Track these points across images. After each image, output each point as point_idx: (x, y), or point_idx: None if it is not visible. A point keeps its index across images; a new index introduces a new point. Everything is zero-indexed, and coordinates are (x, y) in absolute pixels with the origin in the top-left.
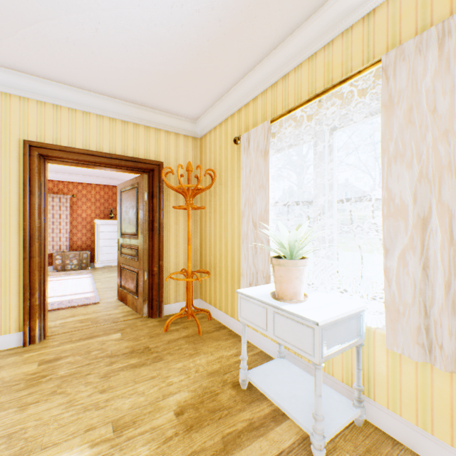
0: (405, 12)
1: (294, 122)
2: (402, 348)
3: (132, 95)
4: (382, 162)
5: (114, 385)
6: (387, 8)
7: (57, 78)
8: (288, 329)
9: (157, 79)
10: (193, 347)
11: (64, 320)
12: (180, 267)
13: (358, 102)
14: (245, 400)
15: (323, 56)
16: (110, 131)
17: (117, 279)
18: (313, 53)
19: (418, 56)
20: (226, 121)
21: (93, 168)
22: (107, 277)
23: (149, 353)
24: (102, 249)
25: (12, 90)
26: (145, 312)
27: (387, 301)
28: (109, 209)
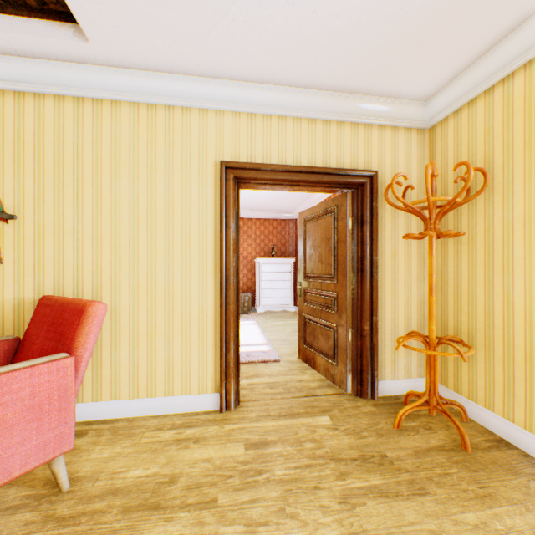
0: None
1: None
2: None
3: (342, 78)
4: None
5: (368, 528)
6: None
7: (254, 77)
8: None
9: (395, 33)
10: (471, 477)
11: (249, 380)
12: (399, 327)
13: None
14: None
15: None
16: (308, 137)
17: (285, 329)
18: None
19: None
20: (506, 80)
21: (286, 190)
22: (273, 325)
23: (393, 470)
24: (263, 292)
25: (209, 104)
26: (349, 387)
27: None
28: (269, 246)
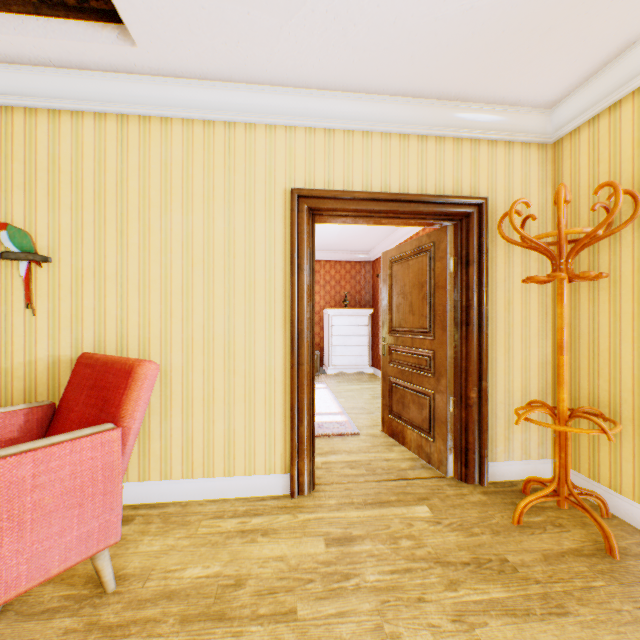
0: None
1: None
2: None
3: (444, 81)
4: None
5: None
6: None
7: (333, 83)
8: None
9: (517, 19)
10: (624, 594)
11: (324, 457)
12: (514, 394)
13: None
14: None
15: None
16: (400, 157)
17: (362, 395)
18: None
19: None
20: None
21: (371, 223)
22: (347, 390)
23: (519, 580)
24: (334, 350)
25: (277, 119)
26: (450, 469)
27: None
28: (340, 294)
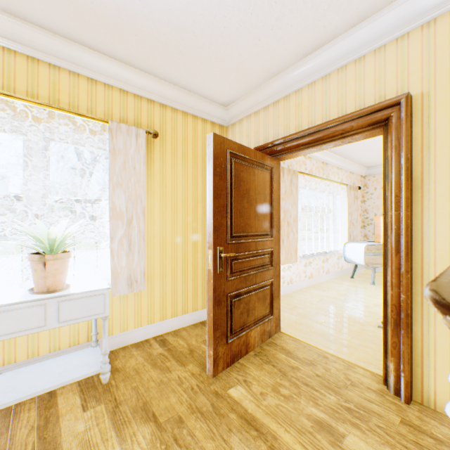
0: (116, 102)
1: (4, 107)
2: (120, 291)
3: None
4: (110, 185)
5: None
6: (106, 89)
7: None
8: (80, 307)
9: None
10: None
11: None
12: None
13: (82, 133)
14: (0, 433)
15: (50, 72)
16: None
17: None
18: (36, 58)
19: (128, 136)
20: None
21: None
22: None
23: None
24: None
25: None
26: None
27: (113, 268)
28: None
